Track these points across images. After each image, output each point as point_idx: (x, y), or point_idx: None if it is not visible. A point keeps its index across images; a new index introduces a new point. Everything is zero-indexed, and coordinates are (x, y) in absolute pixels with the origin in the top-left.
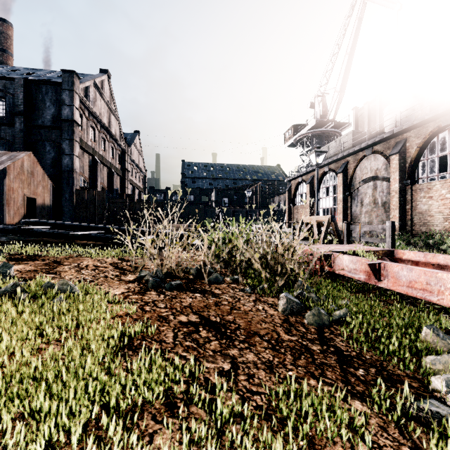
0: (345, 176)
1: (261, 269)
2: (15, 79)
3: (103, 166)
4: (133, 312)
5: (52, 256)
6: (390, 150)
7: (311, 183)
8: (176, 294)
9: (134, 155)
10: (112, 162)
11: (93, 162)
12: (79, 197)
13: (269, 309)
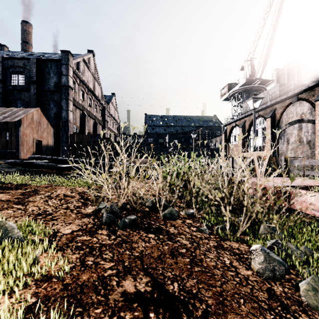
0: (273, 120)
1: (224, 211)
2: (31, 59)
3: (90, 118)
4: (69, 269)
5: (35, 185)
6: (315, 97)
7: (243, 127)
8: (128, 234)
9: (111, 110)
10: (96, 115)
11: (82, 115)
12: (72, 140)
13: (238, 264)
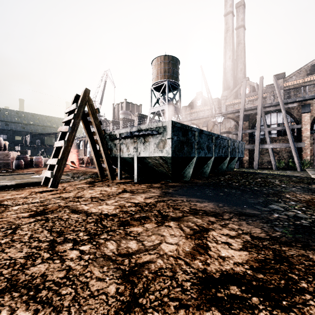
0: None
1: None
2: None
3: None
4: None
5: None
6: None
7: (85, 142)
8: None
9: None
10: None
11: None
12: None
13: None
